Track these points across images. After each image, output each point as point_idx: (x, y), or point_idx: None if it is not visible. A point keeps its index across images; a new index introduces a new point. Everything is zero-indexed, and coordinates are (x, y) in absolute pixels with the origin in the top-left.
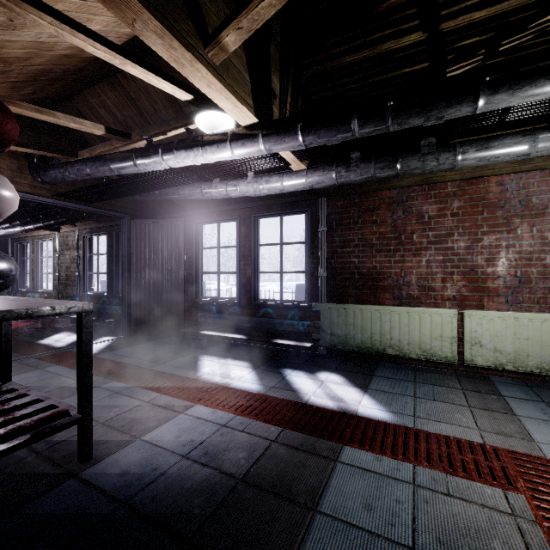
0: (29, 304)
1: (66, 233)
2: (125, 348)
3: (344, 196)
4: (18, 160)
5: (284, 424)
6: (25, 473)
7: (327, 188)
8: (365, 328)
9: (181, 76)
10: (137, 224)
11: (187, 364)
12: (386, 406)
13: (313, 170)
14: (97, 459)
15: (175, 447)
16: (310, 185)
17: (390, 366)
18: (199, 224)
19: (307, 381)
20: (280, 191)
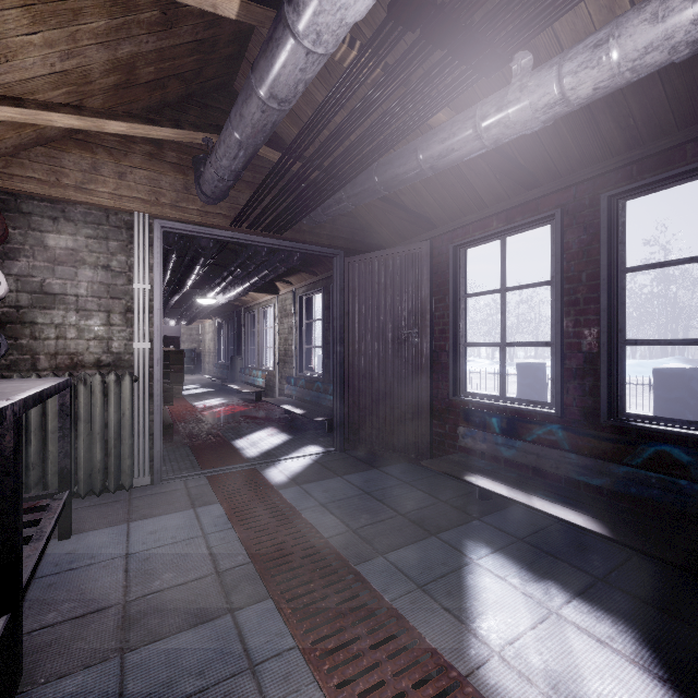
0: None
1: (284, 295)
2: (328, 480)
3: None
4: (184, 174)
5: None
6: None
7: None
8: None
9: None
10: (354, 264)
11: (438, 577)
12: None
13: None
14: None
15: None
16: None
17: None
18: (460, 249)
19: None
20: None
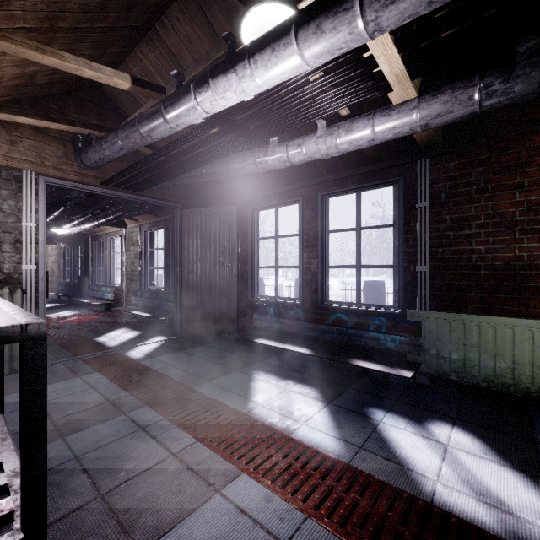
0: None
1: (131, 229)
2: (173, 353)
3: (459, 152)
4: (64, 146)
5: None
6: None
7: (437, 139)
8: (501, 353)
9: (227, 4)
10: (189, 214)
11: (237, 385)
12: None
13: (430, 95)
14: None
15: None
16: (424, 122)
17: None
18: (255, 211)
19: (416, 442)
20: (368, 142)
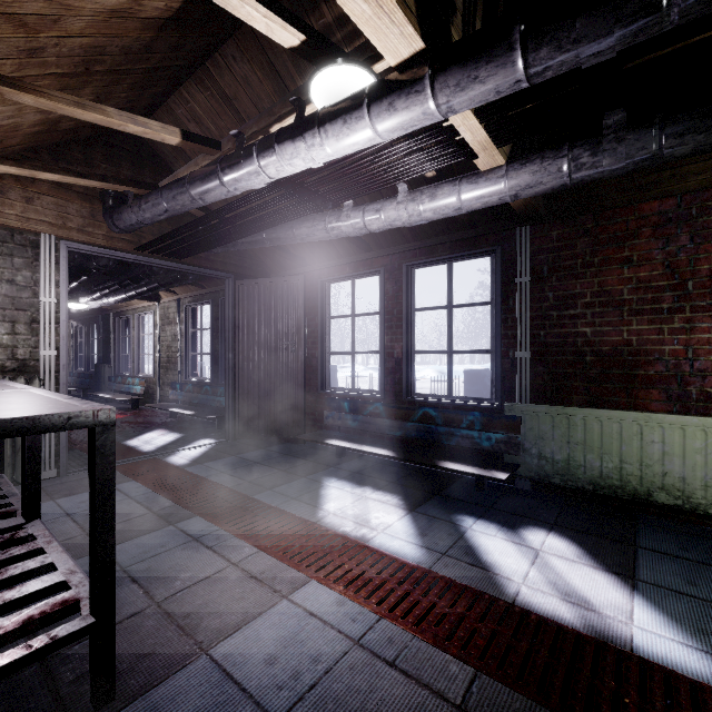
0: (12, 409)
1: (167, 303)
2: (225, 458)
3: (563, 220)
4: (91, 203)
5: (475, 656)
6: (4, 711)
7: (536, 206)
8: (608, 451)
9: None
10: (244, 286)
11: (305, 493)
12: (696, 635)
13: (519, 163)
14: (125, 697)
15: (264, 689)
16: (513, 192)
17: (665, 527)
18: (326, 283)
19: (506, 548)
20: (455, 210)
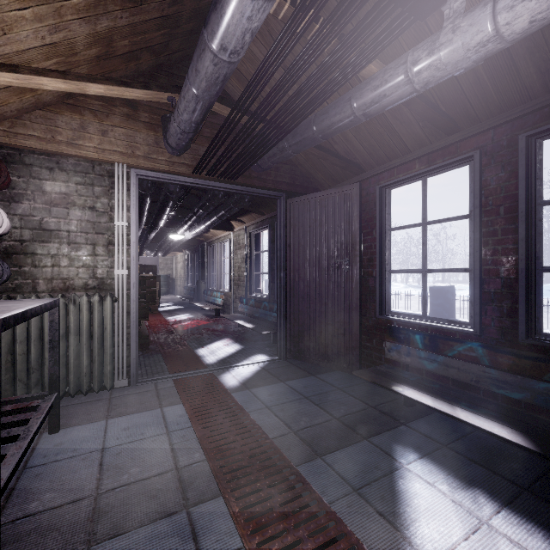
0: None
1: (238, 232)
2: (273, 385)
3: None
4: (155, 131)
5: None
6: None
7: None
8: None
9: None
10: (295, 204)
11: (371, 481)
12: None
13: None
14: None
15: None
16: None
17: None
18: (386, 189)
19: None
20: None
